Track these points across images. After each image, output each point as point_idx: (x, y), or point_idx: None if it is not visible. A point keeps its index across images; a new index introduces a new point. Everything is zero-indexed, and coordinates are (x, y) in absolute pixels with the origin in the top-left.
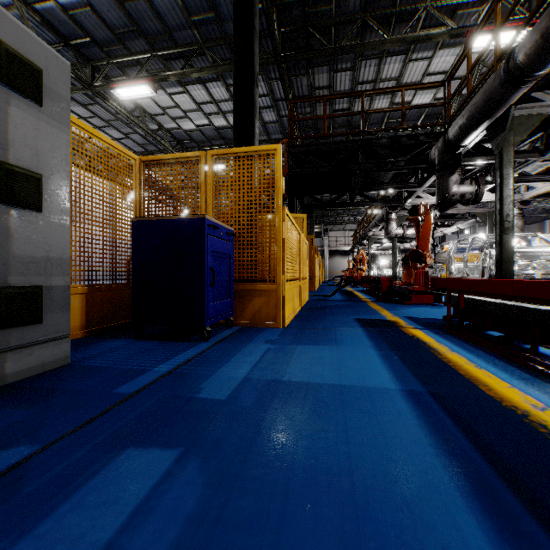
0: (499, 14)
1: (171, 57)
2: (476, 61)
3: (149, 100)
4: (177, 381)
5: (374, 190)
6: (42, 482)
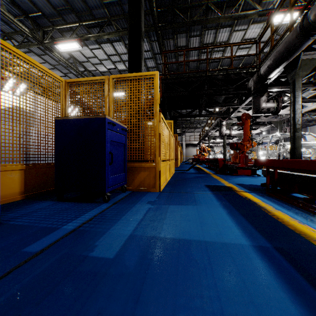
0: None
1: (91, 26)
2: (277, 26)
3: (79, 52)
4: (77, 239)
5: (213, 107)
6: None
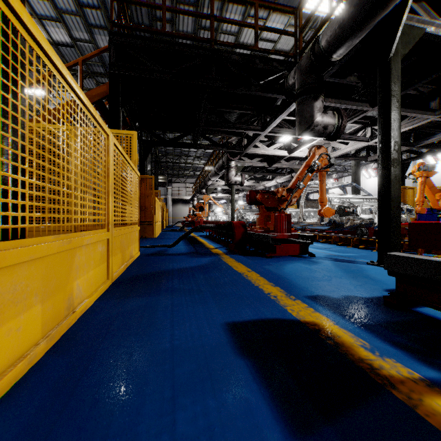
0: None
1: None
2: None
3: None
4: None
5: (220, 127)
6: None
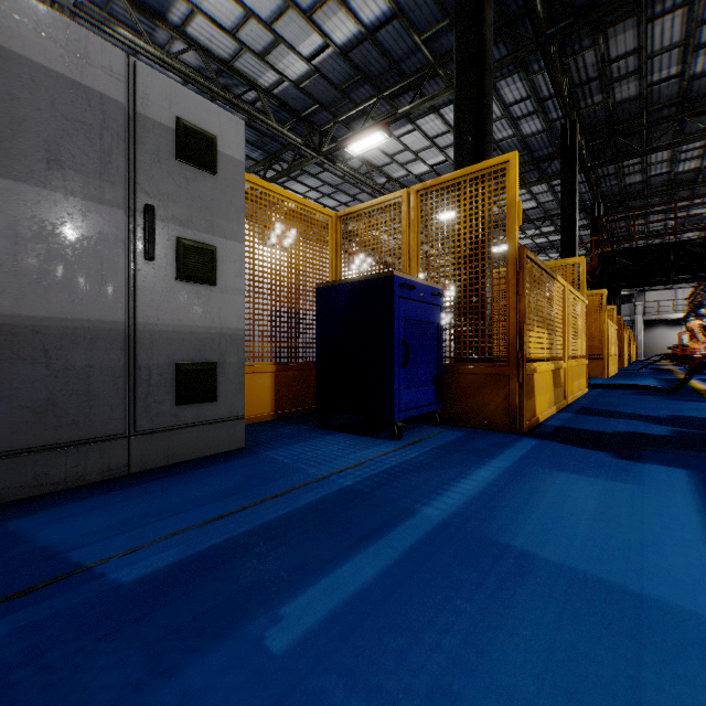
0: None
1: None
2: None
3: None
4: None
5: (692, 273)
6: None
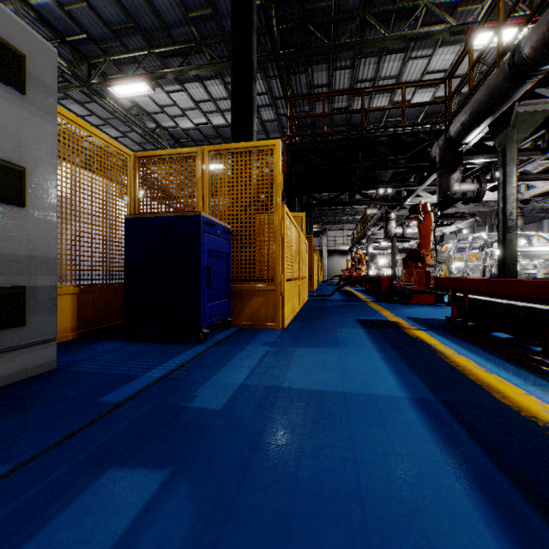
0: (502, 8)
1: (169, 54)
2: (478, 57)
3: (147, 98)
4: (169, 389)
5: (373, 189)
6: (7, 513)
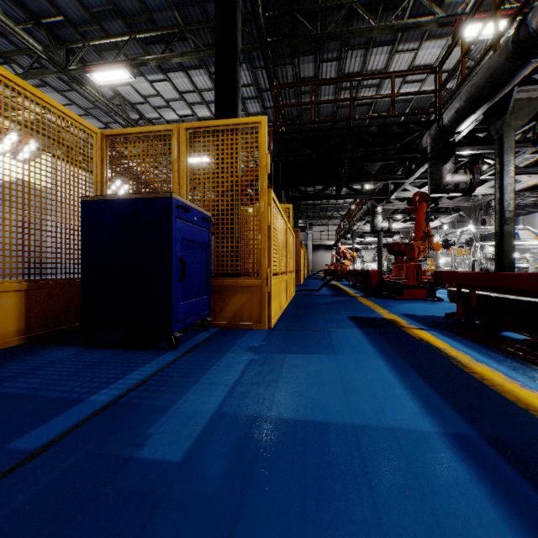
0: None
1: (151, 41)
2: (472, 43)
3: (129, 87)
4: (115, 423)
5: (361, 181)
6: None
